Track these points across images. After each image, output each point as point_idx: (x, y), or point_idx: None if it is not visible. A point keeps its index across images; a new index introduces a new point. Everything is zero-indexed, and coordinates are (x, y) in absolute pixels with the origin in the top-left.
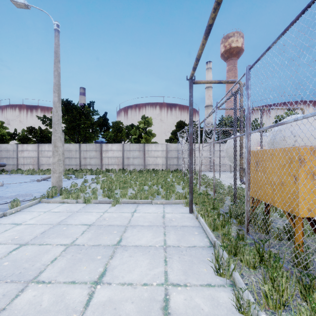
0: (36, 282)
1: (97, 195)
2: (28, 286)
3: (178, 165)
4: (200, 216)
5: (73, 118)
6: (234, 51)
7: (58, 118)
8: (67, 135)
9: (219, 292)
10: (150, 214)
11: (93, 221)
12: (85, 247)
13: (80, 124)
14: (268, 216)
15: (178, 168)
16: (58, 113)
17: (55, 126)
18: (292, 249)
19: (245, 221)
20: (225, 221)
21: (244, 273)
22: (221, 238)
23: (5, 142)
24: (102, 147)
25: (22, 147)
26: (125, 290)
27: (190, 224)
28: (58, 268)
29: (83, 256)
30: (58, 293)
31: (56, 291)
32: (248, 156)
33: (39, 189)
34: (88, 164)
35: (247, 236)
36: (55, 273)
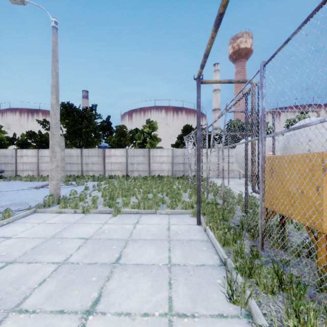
0: (18, 311)
1: (96, 205)
2: (8, 316)
3: (184, 171)
4: (209, 228)
5: (75, 122)
6: (243, 52)
7: (56, 122)
8: (68, 139)
9: (233, 325)
10: (154, 225)
11: (90, 234)
12: (79, 266)
13: (82, 128)
14: (285, 230)
15: (185, 174)
16: (55, 116)
17: (52, 130)
18: (314, 269)
19: (259, 236)
20: (237, 236)
21: (261, 300)
22: (234, 256)
23: (4, 147)
24: (105, 152)
25: (22, 152)
26: (122, 322)
27: (198, 238)
28: (45, 292)
29: (76, 278)
30: (41, 326)
31: (40, 323)
32: (262, 162)
33: (36, 197)
34: (90, 170)
35: (262, 253)
36: (41, 299)
